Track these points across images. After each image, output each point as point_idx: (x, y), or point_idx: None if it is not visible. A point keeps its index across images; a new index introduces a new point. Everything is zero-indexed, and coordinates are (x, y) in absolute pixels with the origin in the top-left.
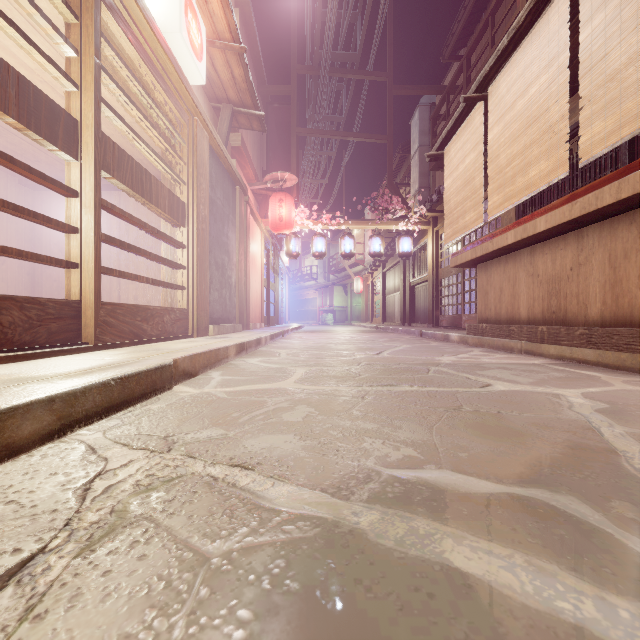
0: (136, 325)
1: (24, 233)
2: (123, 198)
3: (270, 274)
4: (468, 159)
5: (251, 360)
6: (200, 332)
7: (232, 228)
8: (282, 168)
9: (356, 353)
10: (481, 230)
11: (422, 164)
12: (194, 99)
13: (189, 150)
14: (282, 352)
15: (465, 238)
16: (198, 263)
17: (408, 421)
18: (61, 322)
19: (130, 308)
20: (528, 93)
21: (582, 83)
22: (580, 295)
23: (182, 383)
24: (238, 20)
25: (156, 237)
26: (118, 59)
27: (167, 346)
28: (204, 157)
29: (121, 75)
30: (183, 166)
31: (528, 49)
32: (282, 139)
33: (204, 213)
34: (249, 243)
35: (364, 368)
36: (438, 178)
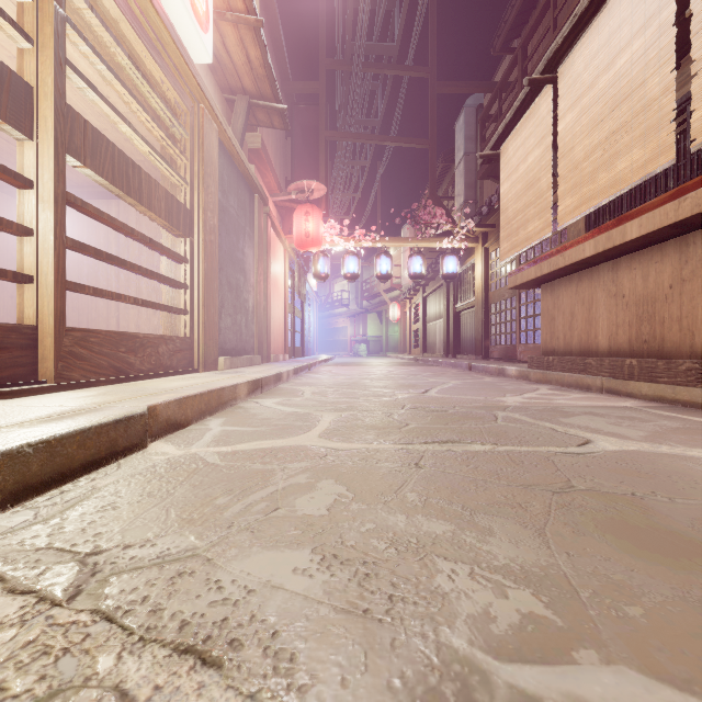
0: (119, 357)
1: (6, 249)
2: (122, 209)
3: (296, 299)
4: (531, 157)
5: (266, 401)
6: (207, 366)
7: (249, 243)
8: (309, 178)
9: (397, 392)
10: (541, 246)
11: (468, 174)
12: (199, 80)
13: (193, 144)
14: (306, 390)
15: (521, 256)
16: (205, 282)
17: (499, 515)
18: (5, 354)
19: (110, 336)
20: (615, 66)
21: (696, 41)
22: (684, 319)
23: (164, 438)
24: (257, 3)
25: (161, 254)
26: (92, 14)
27: (157, 385)
28: (213, 154)
29: (106, 47)
30: (186, 163)
31: (615, 10)
32: (309, 145)
33: (213, 222)
34: (270, 262)
35: (411, 413)
36: (486, 190)
